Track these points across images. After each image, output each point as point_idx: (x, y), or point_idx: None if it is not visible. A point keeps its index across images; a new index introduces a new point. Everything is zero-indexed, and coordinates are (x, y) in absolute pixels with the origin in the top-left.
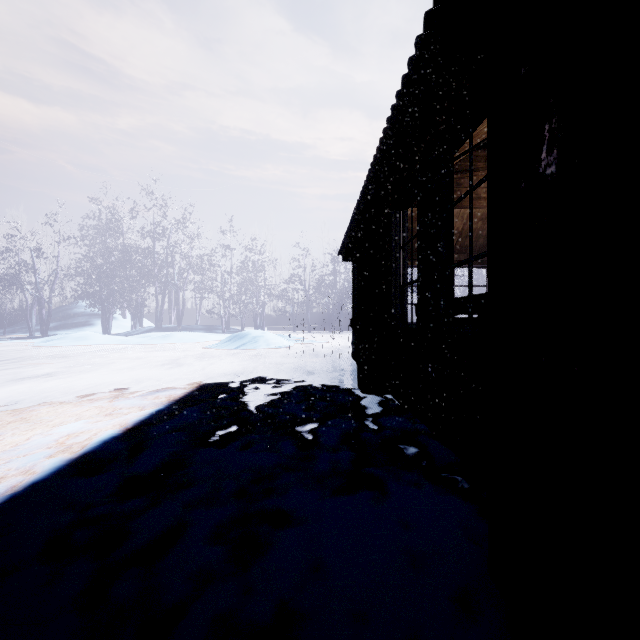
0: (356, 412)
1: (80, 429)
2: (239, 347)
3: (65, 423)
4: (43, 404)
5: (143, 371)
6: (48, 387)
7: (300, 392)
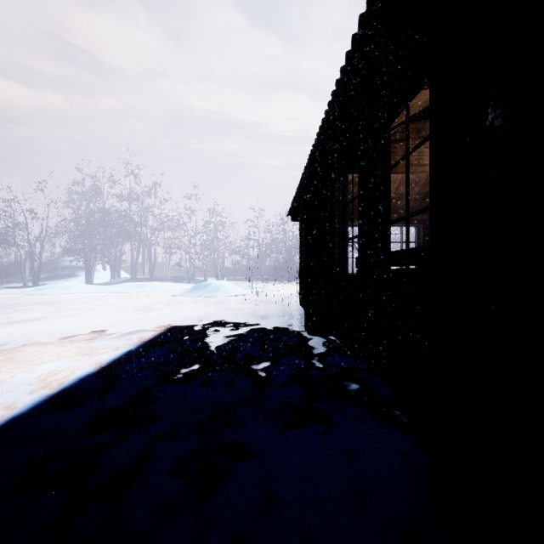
0: (304, 352)
1: (60, 367)
2: (202, 295)
3: (47, 362)
4: (29, 345)
5: (119, 316)
6: (35, 330)
7: (255, 334)
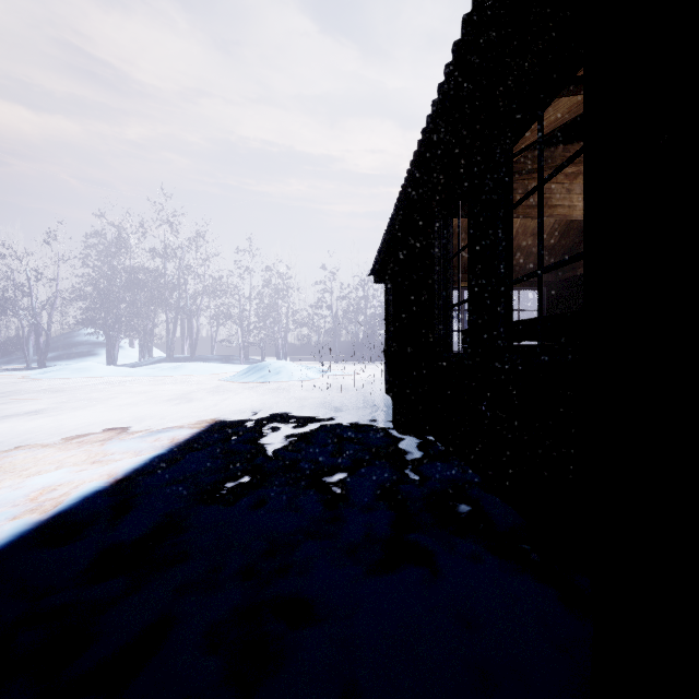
0: (393, 458)
1: (58, 481)
2: (258, 380)
3: (43, 472)
4: (22, 448)
5: (147, 407)
6: (33, 427)
7: (326, 433)
